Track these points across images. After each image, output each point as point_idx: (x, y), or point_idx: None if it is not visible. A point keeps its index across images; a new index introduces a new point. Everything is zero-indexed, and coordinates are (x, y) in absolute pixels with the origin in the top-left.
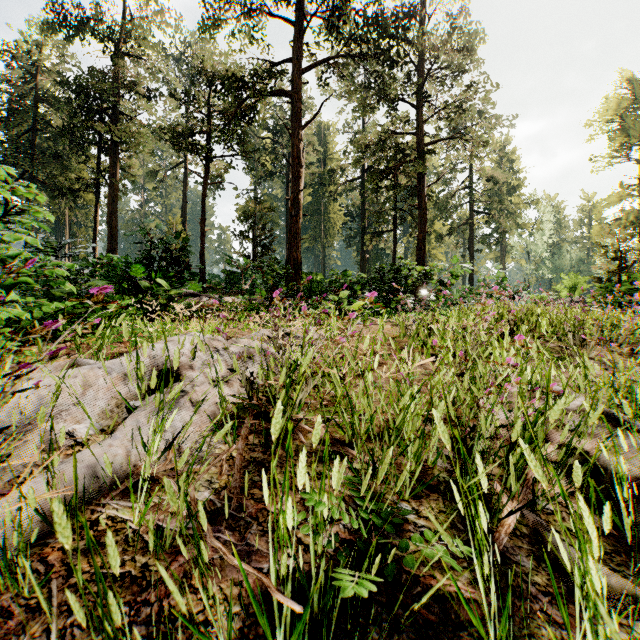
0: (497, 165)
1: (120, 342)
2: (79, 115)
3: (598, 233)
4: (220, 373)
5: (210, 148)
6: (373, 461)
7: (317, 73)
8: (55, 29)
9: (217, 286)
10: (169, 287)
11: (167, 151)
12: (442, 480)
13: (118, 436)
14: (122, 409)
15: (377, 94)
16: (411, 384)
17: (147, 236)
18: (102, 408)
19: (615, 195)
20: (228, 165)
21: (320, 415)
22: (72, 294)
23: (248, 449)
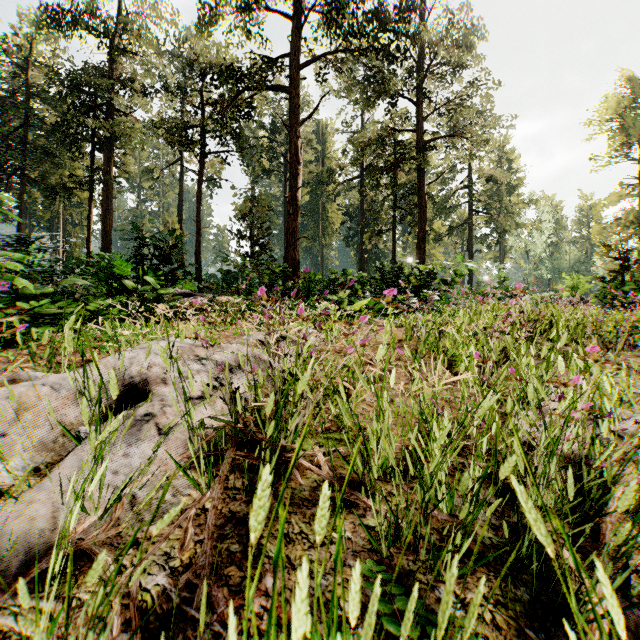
0: (496, 164)
1: (94, 347)
2: (72, 111)
3: (598, 233)
4: (200, 388)
5: (206, 145)
6: (397, 522)
7: (315, 69)
8: (47, 23)
9: (214, 286)
10: (157, 286)
11: (163, 149)
12: (488, 543)
13: (47, 485)
14: (70, 438)
15: (376, 90)
16: (442, 410)
17: (136, 232)
18: (43, 437)
19: (615, 195)
20: (225, 163)
21: (326, 482)
22: (45, 293)
23: (227, 496)
